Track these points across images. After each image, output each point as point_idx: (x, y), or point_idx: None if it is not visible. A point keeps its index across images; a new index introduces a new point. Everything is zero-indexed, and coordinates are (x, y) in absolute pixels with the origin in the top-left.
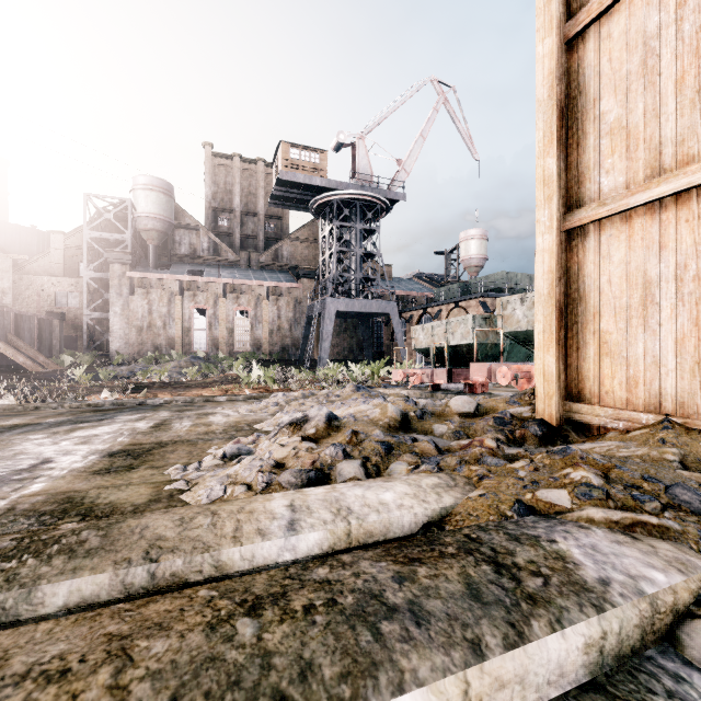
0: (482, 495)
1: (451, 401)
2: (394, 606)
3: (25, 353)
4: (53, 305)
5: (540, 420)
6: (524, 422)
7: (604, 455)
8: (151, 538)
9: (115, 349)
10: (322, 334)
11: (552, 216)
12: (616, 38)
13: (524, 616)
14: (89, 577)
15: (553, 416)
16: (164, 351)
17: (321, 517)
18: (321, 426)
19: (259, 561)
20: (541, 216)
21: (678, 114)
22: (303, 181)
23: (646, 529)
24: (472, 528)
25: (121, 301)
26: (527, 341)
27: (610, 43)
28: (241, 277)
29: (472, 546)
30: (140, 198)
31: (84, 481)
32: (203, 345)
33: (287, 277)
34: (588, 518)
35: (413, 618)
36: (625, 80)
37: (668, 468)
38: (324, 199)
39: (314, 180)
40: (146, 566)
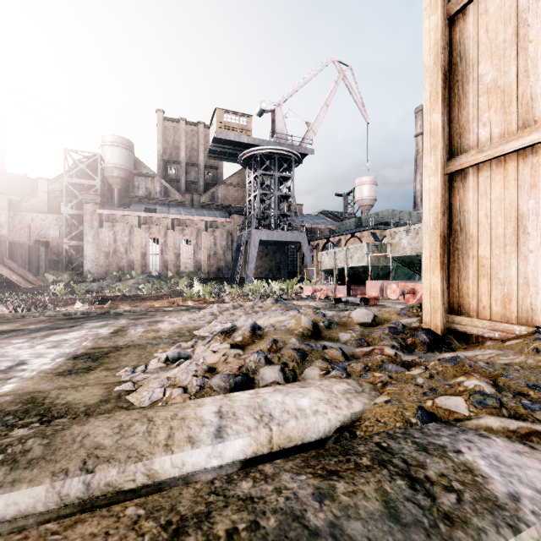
0: (387, 402)
1: (353, 313)
2: (316, 529)
3: (18, 272)
4: (39, 235)
5: (427, 329)
6: (414, 331)
7: (486, 362)
8: (90, 447)
9: (88, 270)
10: (248, 258)
11: (437, 161)
12: (492, 13)
13: (443, 540)
14: (26, 490)
15: (438, 327)
16: (126, 271)
17: (245, 424)
18: (247, 335)
19: (188, 468)
20: (428, 161)
21: None
22: (234, 139)
23: None
24: (382, 435)
25: (92, 232)
26: (411, 263)
27: (487, 17)
28: (186, 214)
29: (385, 456)
30: (107, 152)
31: (49, 382)
32: (156, 266)
33: (221, 214)
34: (487, 427)
35: None
36: (500, 47)
37: None
38: (250, 153)
39: (242, 138)
40: (81, 477)
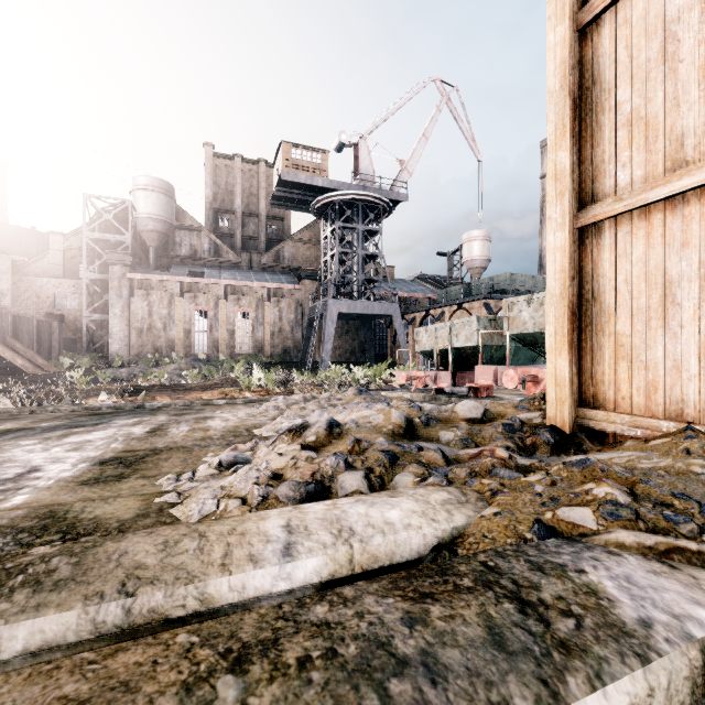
0: (497, 514)
1: (458, 406)
2: (405, 658)
3: (24, 355)
4: (52, 306)
5: (552, 426)
6: (534, 429)
7: (624, 466)
8: (129, 566)
9: (115, 352)
10: (324, 336)
11: (565, 212)
12: (633, 24)
13: (557, 669)
14: (54, 616)
15: (566, 423)
16: (165, 353)
17: (320, 540)
18: (322, 433)
19: (250, 592)
20: (553, 212)
21: (702, 102)
22: (305, 181)
23: (685, 556)
24: (488, 553)
25: (120, 303)
26: (533, 343)
27: (627, 29)
28: (242, 279)
29: (491, 577)
30: (140, 199)
31: (70, 492)
32: (203, 347)
33: (288, 279)
34: (618, 543)
35: (427, 674)
36: (644, 68)
37: (696, 481)
38: (326, 200)
39: (316, 180)
40: (120, 602)
